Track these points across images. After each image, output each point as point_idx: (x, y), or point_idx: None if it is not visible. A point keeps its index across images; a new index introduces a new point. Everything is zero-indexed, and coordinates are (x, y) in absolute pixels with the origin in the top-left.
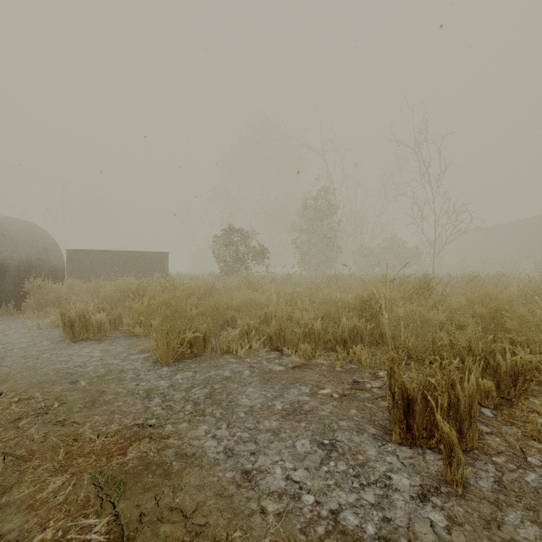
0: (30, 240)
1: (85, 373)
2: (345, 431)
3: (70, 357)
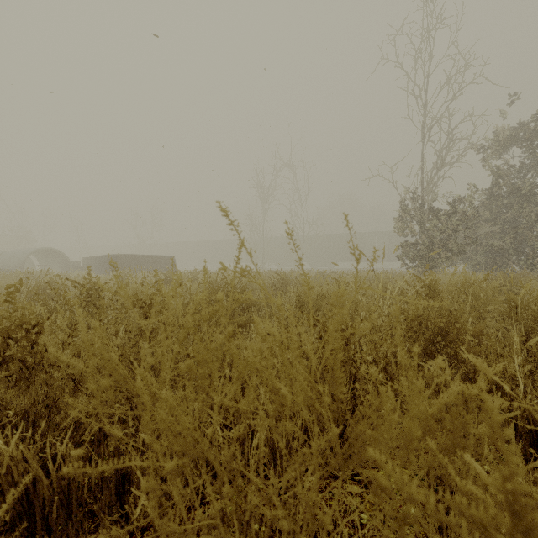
0: None
1: None
2: None
3: None
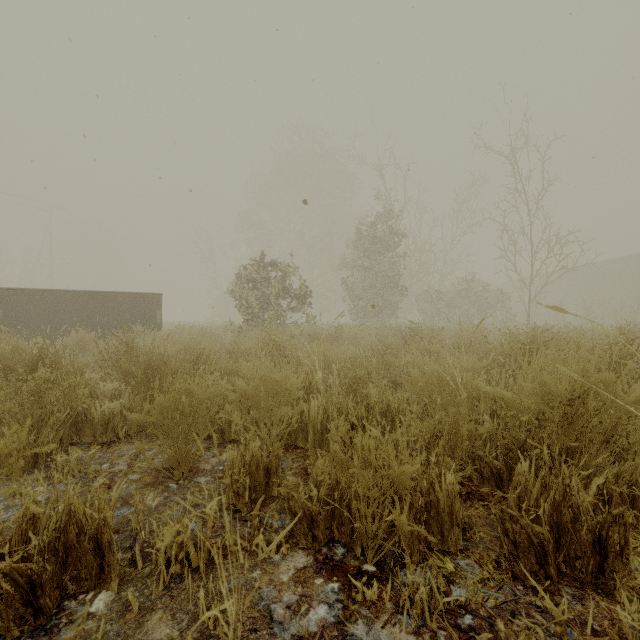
0: None
1: None
2: None
3: None
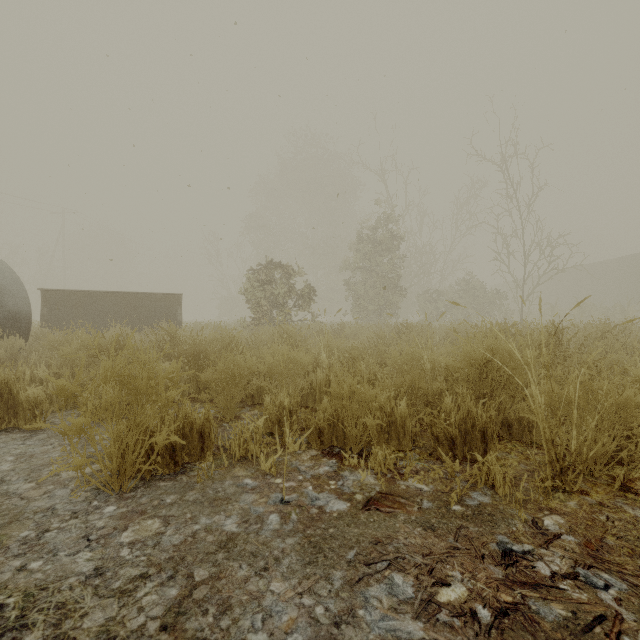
0: None
1: None
2: None
3: None
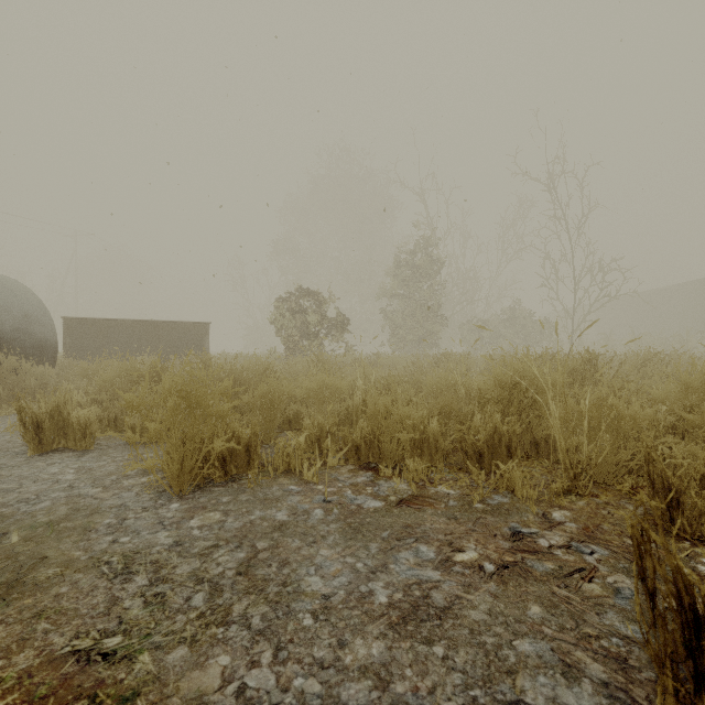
0: (4, 301)
1: (28, 516)
2: (536, 672)
3: (19, 483)
